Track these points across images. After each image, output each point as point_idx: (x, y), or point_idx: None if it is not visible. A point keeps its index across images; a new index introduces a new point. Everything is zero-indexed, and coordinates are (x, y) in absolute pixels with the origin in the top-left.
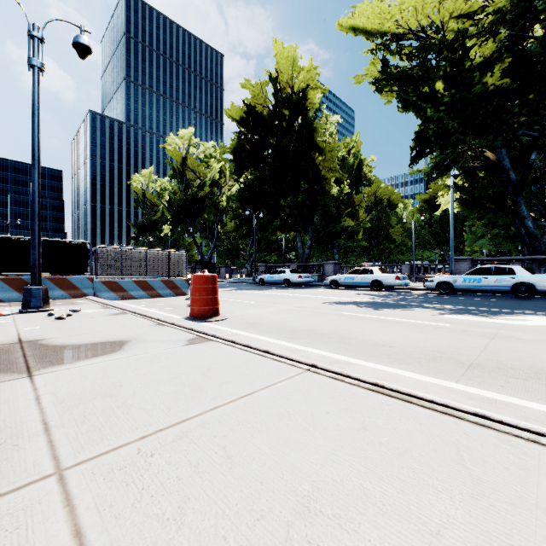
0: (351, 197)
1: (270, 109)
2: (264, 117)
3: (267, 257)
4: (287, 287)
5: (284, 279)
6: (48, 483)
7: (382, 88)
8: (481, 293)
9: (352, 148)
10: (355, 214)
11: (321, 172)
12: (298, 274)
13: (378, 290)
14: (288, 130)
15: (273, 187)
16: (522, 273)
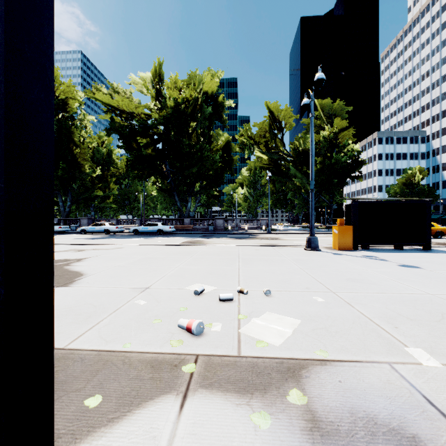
0: (103, 174)
1: None
2: None
3: None
4: None
5: None
6: None
7: (111, 132)
8: (152, 234)
9: (105, 140)
10: (107, 185)
11: (78, 159)
12: (59, 226)
13: (108, 234)
14: None
15: None
16: (160, 225)
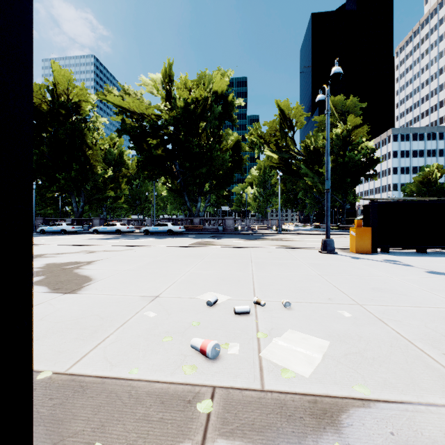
0: (115, 174)
1: (49, 105)
2: (44, 112)
3: (43, 210)
4: (64, 234)
5: (62, 229)
6: (37, 250)
7: (122, 134)
8: (162, 234)
9: (117, 141)
10: (119, 185)
11: (90, 160)
12: (72, 226)
13: (119, 234)
14: (65, 123)
15: (51, 162)
16: (170, 225)
